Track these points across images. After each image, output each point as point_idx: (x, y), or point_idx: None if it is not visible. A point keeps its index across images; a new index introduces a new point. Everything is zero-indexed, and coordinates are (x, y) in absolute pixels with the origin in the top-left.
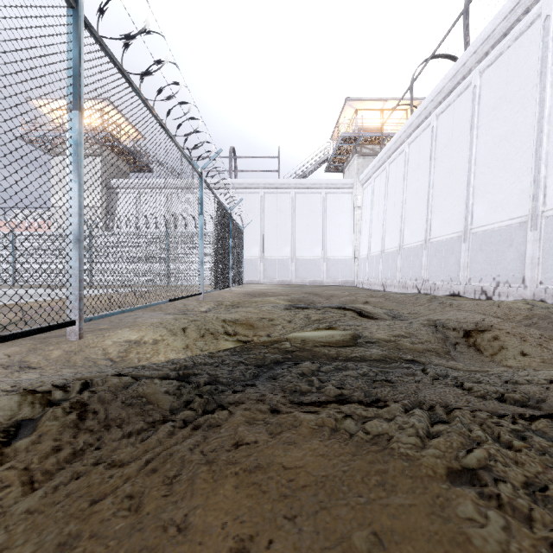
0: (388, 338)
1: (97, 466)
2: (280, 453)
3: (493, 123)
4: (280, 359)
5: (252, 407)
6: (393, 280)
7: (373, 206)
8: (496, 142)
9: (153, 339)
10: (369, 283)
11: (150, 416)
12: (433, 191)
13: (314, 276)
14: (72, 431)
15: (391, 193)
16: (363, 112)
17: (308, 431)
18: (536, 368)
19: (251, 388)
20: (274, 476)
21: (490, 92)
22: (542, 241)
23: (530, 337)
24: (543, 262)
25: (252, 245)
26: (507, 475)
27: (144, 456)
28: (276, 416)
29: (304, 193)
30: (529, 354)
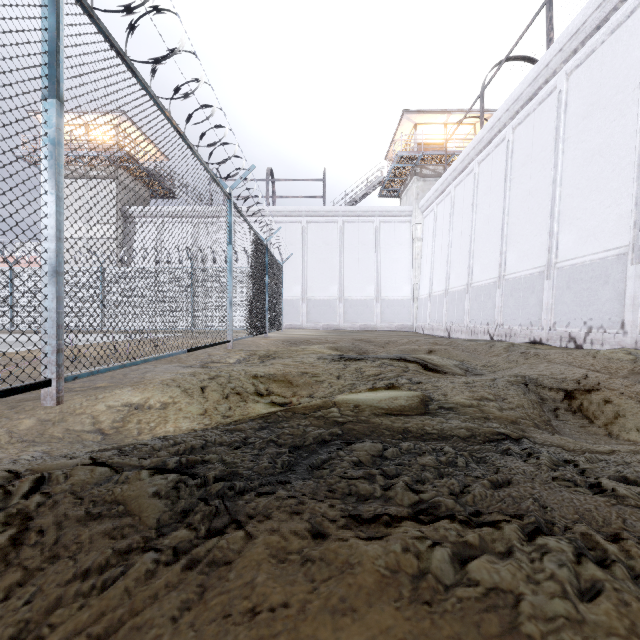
0: (469, 402)
1: None
2: (327, 635)
3: (584, 134)
4: (326, 437)
5: (283, 527)
6: (460, 324)
7: (436, 237)
8: (587, 157)
9: (161, 401)
10: (431, 328)
11: (125, 540)
12: (508, 218)
13: (366, 319)
14: None
15: (458, 222)
16: (423, 127)
17: (373, 581)
18: None
19: (283, 488)
20: None
21: (579, 98)
22: None
23: None
24: None
25: (293, 284)
26: None
27: (96, 629)
28: (321, 544)
29: (354, 222)
30: None
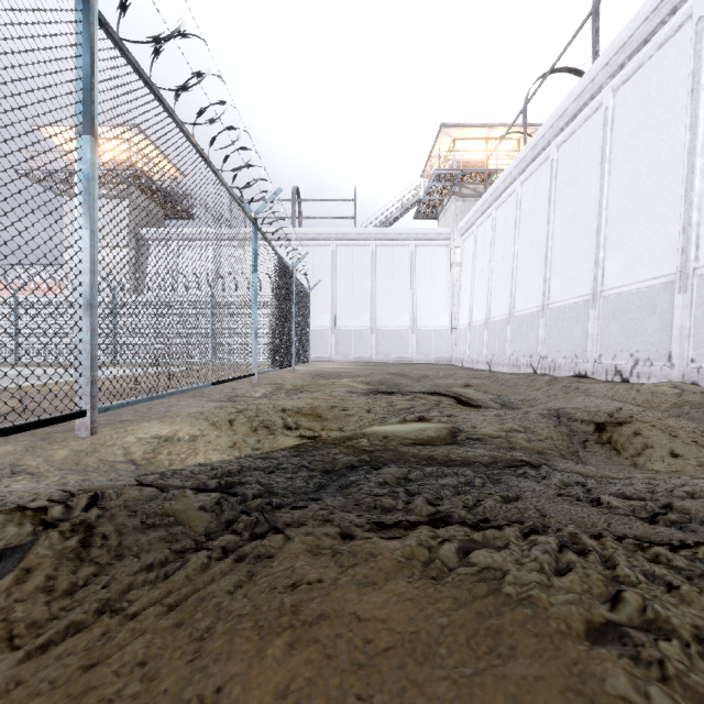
0: (497, 433)
1: (102, 613)
2: (353, 597)
3: (631, 155)
4: (355, 463)
5: (316, 530)
6: (501, 357)
7: (476, 262)
8: (634, 179)
9: (190, 434)
10: (470, 361)
11: (179, 543)
12: (552, 243)
13: (401, 351)
14: (71, 564)
15: (499, 246)
16: (463, 142)
17: (391, 565)
18: (692, 473)
19: (315, 503)
20: (344, 633)
21: (626, 116)
22: (693, 307)
23: (681, 432)
24: (696, 333)
25: (321, 312)
26: (671, 633)
27: (167, 600)
28: (349, 542)
29: (387, 245)
30: (681, 455)
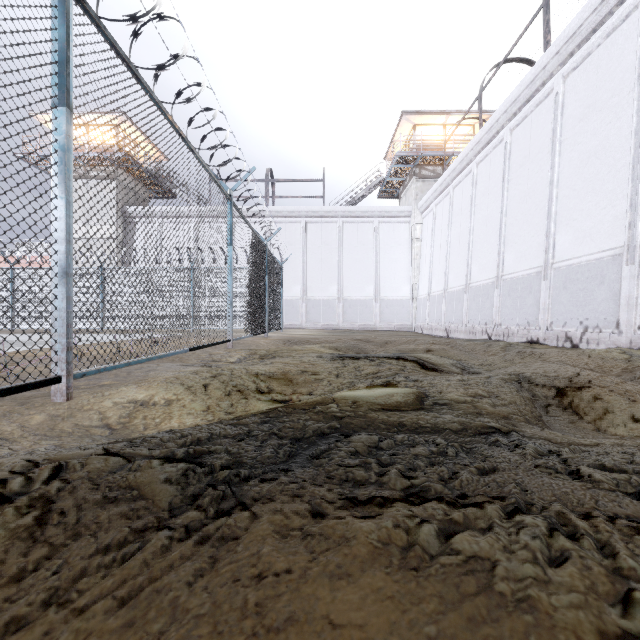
0: (463, 398)
1: (48, 606)
2: (325, 594)
3: (580, 136)
4: (325, 430)
5: (285, 507)
6: (458, 324)
7: (435, 237)
8: (583, 159)
9: (165, 398)
10: (429, 328)
11: (140, 520)
12: (506, 219)
13: (365, 319)
14: (23, 545)
15: (456, 222)
16: (422, 128)
17: (367, 552)
18: None
19: (284, 474)
20: None
21: (576, 100)
22: None
23: (639, 396)
24: None
25: (293, 284)
26: None
27: (120, 592)
28: (320, 522)
29: (353, 222)
30: None
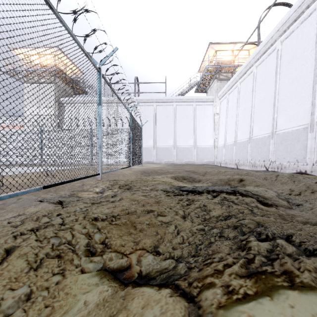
0: None
1: None
2: None
3: None
4: None
5: None
6: (244, 161)
7: (228, 112)
8: None
9: None
10: (225, 163)
11: None
12: (278, 96)
13: (188, 158)
14: None
15: (242, 102)
16: (220, 52)
17: None
18: None
19: None
20: None
21: None
22: None
23: None
24: None
25: (149, 139)
26: None
27: None
28: None
29: (182, 105)
30: None
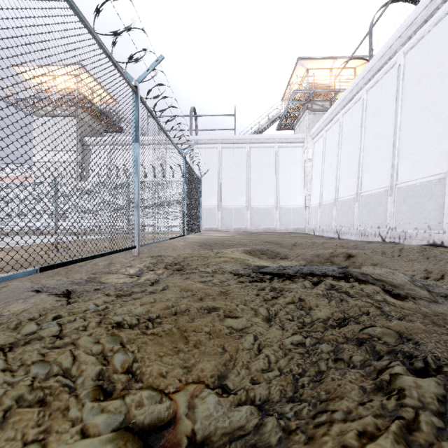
0: None
1: None
2: None
3: None
4: None
5: None
6: (349, 227)
7: (325, 157)
8: None
9: None
10: (321, 231)
11: None
12: (400, 133)
13: (268, 223)
14: None
15: (346, 143)
16: (313, 72)
17: None
18: None
19: None
20: None
21: None
22: None
23: None
24: None
25: (211, 196)
26: None
27: None
28: None
29: (258, 147)
30: None
